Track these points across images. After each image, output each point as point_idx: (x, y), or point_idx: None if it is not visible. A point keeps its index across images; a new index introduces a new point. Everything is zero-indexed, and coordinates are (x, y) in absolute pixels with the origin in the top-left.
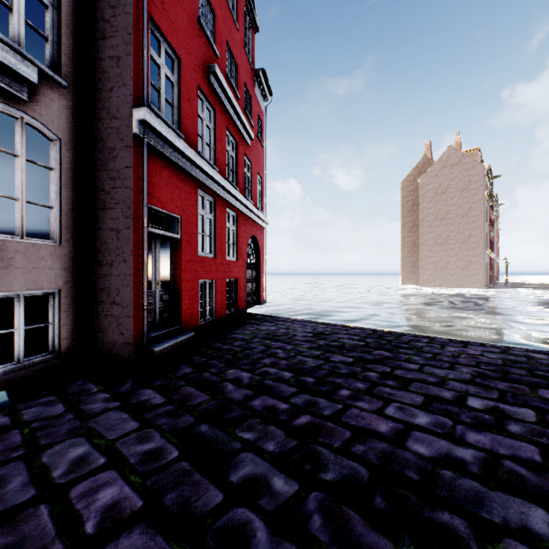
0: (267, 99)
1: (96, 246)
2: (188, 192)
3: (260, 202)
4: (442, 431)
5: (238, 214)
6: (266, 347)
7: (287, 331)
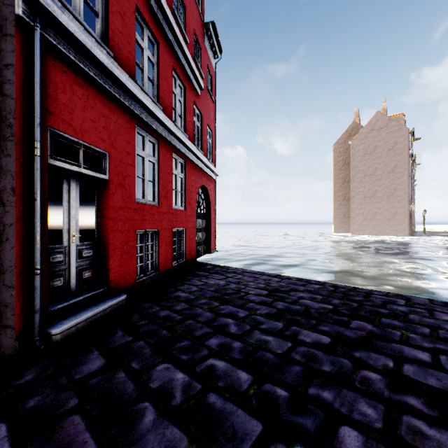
0: (217, 55)
1: None
2: (120, 125)
3: (210, 154)
4: None
5: (187, 161)
6: (213, 314)
7: (238, 287)
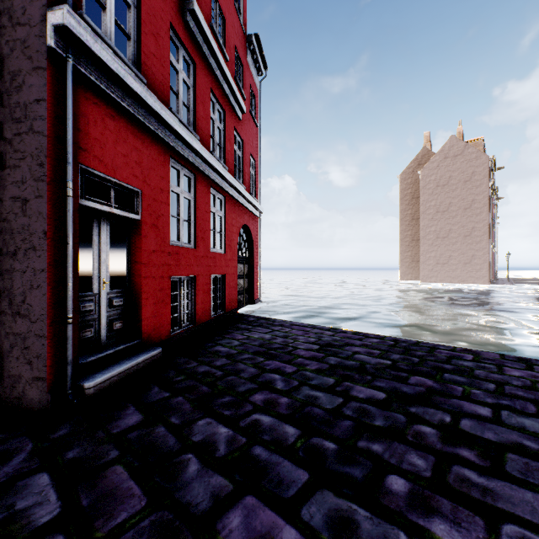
0: (261, 72)
1: None
2: (153, 159)
3: (253, 187)
4: None
5: (227, 197)
6: (258, 370)
7: (286, 341)
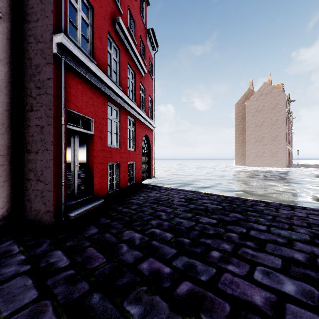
0: (154, 49)
1: (26, 138)
2: (99, 102)
3: (150, 113)
4: (313, 302)
5: (136, 120)
6: (153, 210)
7: (168, 197)
